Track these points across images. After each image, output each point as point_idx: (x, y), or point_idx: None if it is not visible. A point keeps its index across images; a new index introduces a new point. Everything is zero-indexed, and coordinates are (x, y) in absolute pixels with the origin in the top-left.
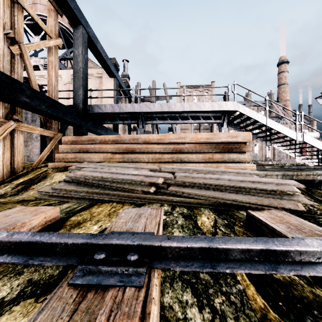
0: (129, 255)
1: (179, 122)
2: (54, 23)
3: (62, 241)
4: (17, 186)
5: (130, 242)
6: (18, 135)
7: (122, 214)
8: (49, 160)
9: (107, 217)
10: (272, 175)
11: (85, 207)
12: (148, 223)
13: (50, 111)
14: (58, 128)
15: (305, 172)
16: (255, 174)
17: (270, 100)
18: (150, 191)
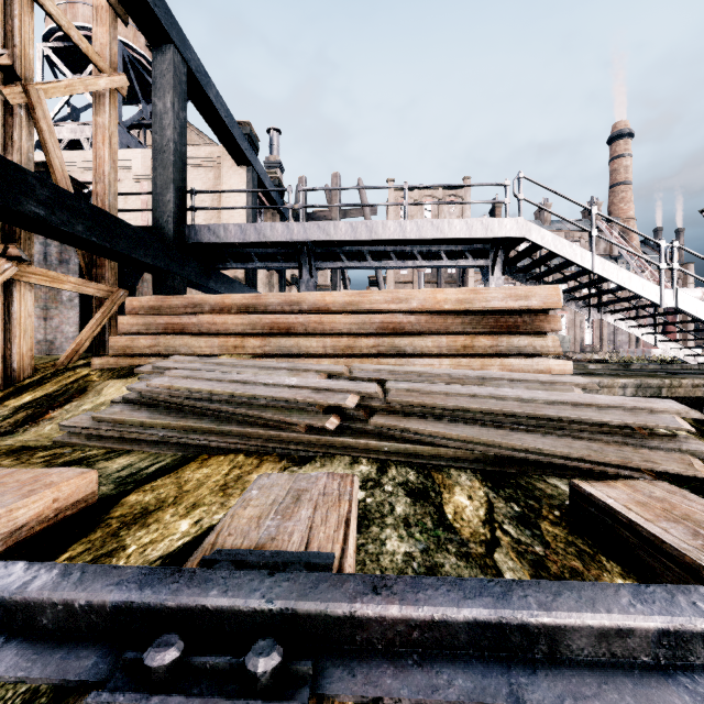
0: (251, 654)
1: (393, 265)
2: (109, 38)
3: (57, 597)
4: (15, 413)
5: (260, 604)
6: (21, 292)
7: (252, 492)
8: (97, 350)
9: (219, 493)
10: (613, 387)
11: (167, 466)
12: (319, 522)
13: (97, 238)
14: (120, 279)
15: (689, 379)
16: (576, 385)
17: (602, 215)
18: (326, 428)
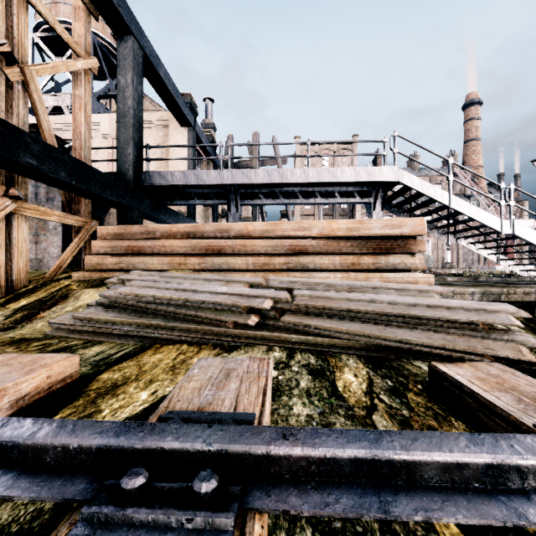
0: (197, 480)
1: (299, 202)
2: (84, 31)
3: (57, 442)
4: (14, 314)
5: (202, 446)
6: (19, 223)
7: (194, 371)
8: (75, 267)
9: (169, 372)
10: (465, 294)
11: (130, 353)
12: (243, 391)
13: (75, 182)
14: (93, 212)
15: (521, 288)
16: (436, 292)
17: (457, 164)
18: (248, 324)
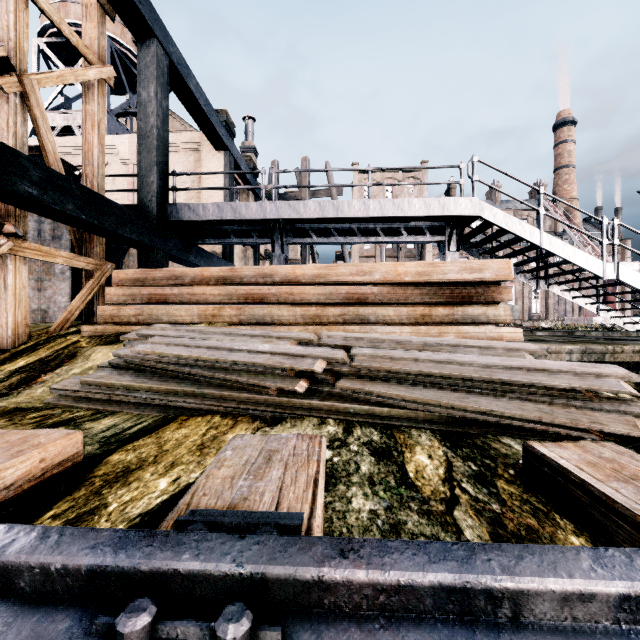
0: (221, 620)
1: (358, 241)
2: (97, 33)
3: (34, 560)
4: (10, 377)
5: (230, 568)
6: (16, 266)
7: (227, 453)
8: (87, 319)
9: (196, 453)
10: (561, 353)
11: (149, 427)
12: (289, 482)
13: (86, 216)
14: (108, 253)
15: (630, 345)
16: (527, 351)
17: (549, 195)
18: (296, 391)
